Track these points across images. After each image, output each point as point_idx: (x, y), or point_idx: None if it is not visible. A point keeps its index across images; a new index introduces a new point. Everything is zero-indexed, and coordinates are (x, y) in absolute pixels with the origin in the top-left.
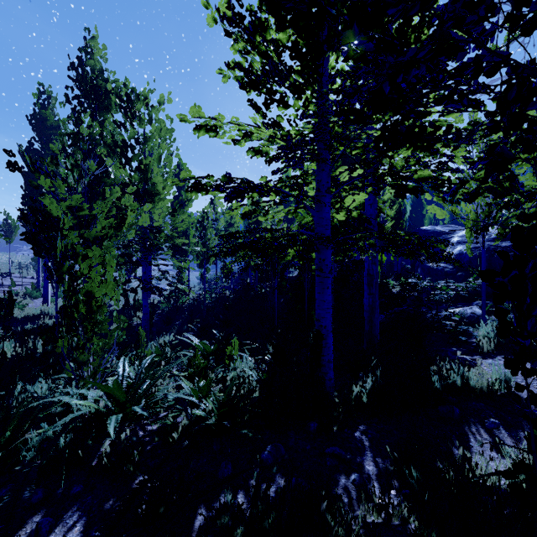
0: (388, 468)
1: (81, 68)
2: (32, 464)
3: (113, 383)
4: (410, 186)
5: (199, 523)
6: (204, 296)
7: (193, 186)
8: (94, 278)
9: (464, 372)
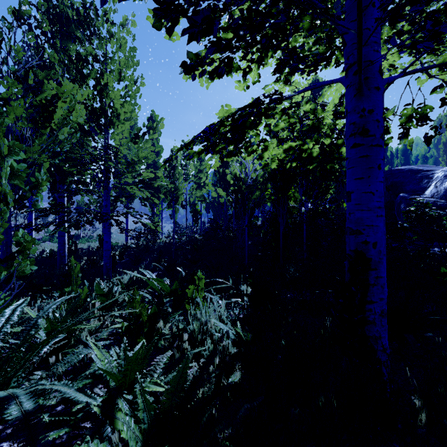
0: None
1: None
2: None
3: None
4: None
5: None
6: (172, 236)
7: None
8: None
9: None
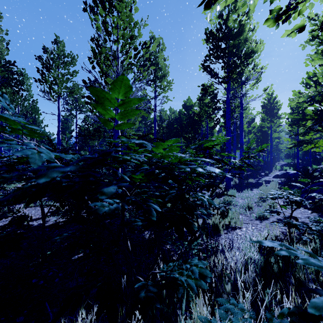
0: None
1: None
2: None
3: None
4: None
5: None
6: None
7: None
8: None
9: None
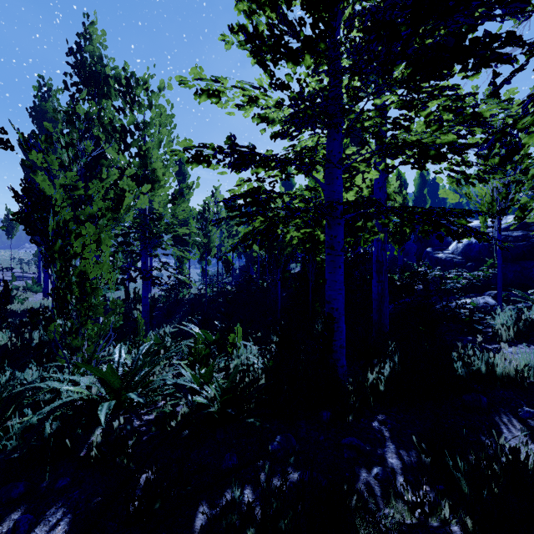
0: (424, 459)
1: (80, 53)
2: (12, 454)
3: (107, 368)
4: (432, 153)
5: (200, 523)
6: (205, 289)
7: (194, 157)
8: (88, 259)
9: (488, 359)
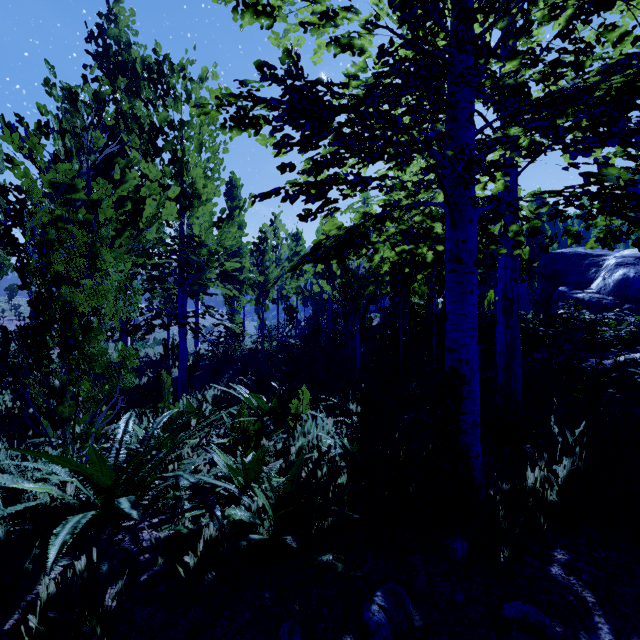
0: None
1: (102, 38)
2: None
3: (89, 454)
4: None
5: None
6: (261, 342)
7: (234, 119)
8: (83, 287)
9: None
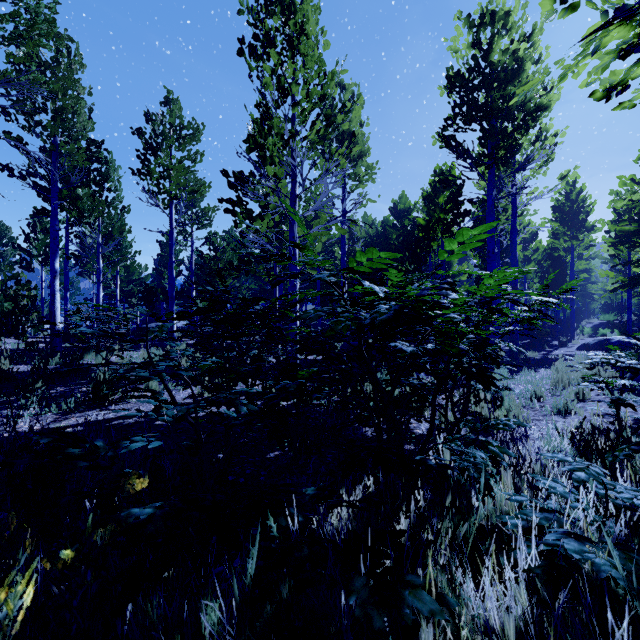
0: None
1: None
2: None
3: None
4: None
5: None
6: None
7: None
8: None
9: None
